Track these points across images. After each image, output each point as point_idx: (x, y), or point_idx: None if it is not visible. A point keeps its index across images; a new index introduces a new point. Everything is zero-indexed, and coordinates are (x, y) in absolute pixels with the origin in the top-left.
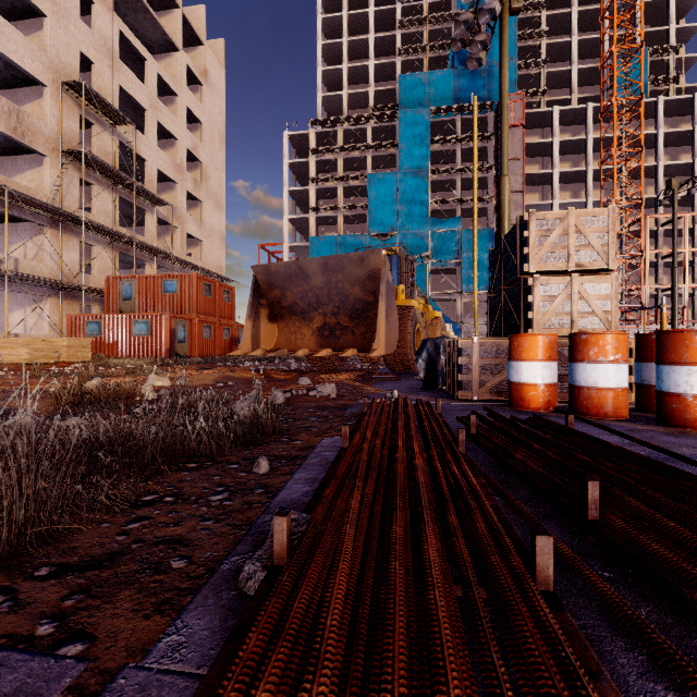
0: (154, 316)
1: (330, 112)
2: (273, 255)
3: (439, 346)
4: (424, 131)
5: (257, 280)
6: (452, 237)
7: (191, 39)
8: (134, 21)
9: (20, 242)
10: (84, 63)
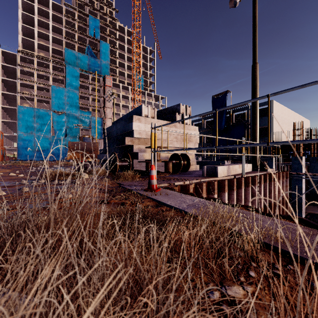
0: None
1: (25, 44)
2: None
3: None
4: (77, 76)
5: (69, 144)
6: (88, 118)
7: None
8: None
9: None
10: None
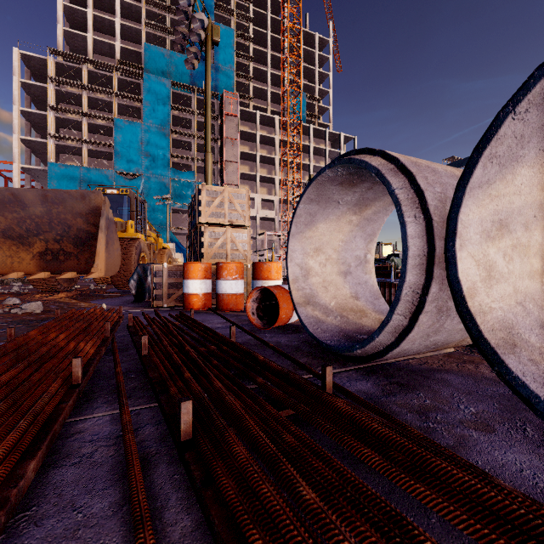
0: None
1: (74, 48)
2: None
3: (147, 270)
4: (166, 97)
5: None
6: (189, 186)
7: None
8: None
9: None
10: None
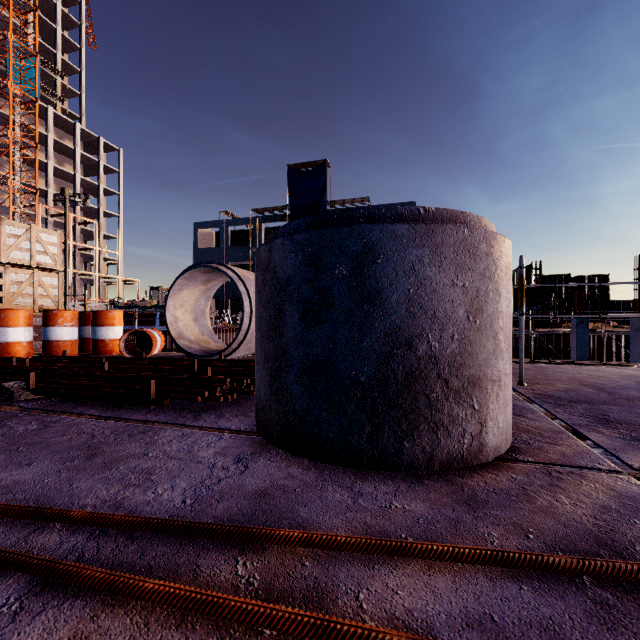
0: None
1: None
2: None
3: None
4: None
5: None
6: None
7: None
8: None
9: None
10: None
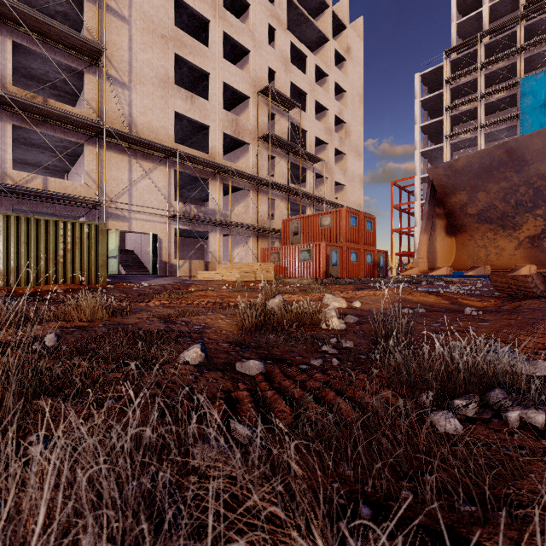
0: (314, 245)
1: (465, 37)
2: (404, 189)
3: None
4: None
5: (433, 185)
6: None
7: (337, 29)
8: (299, 33)
9: (237, 204)
10: (270, 76)
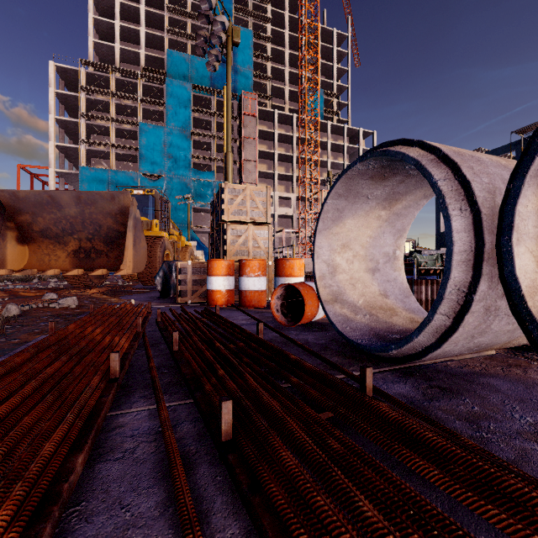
0: None
1: (102, 58)
2: (37, 177)
3: (172, 267)
4: (187, 100)
5: (2, 203)
6: (209, 186)
7: None
8: None
9: None
10: None
